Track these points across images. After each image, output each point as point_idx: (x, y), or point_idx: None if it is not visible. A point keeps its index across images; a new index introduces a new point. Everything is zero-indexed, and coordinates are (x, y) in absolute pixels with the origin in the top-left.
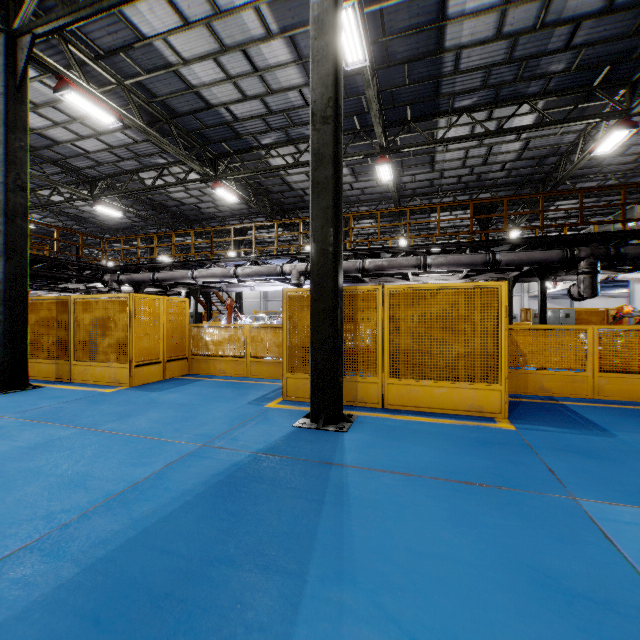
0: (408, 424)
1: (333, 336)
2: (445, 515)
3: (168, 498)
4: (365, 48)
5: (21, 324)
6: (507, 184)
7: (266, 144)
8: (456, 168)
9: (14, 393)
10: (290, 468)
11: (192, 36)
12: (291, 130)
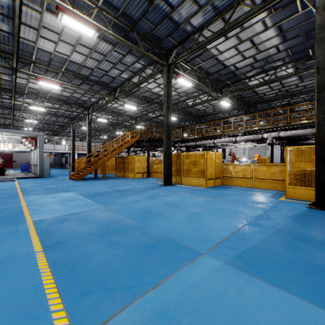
0: None
1: None
2: None
3: (280, 220)
4: None
5: (170, 163)
6: None
7: (249, 76)
8: None
9: (170, 186)
10: (324, 220)
11: (227, 42)
12: (265, 66)
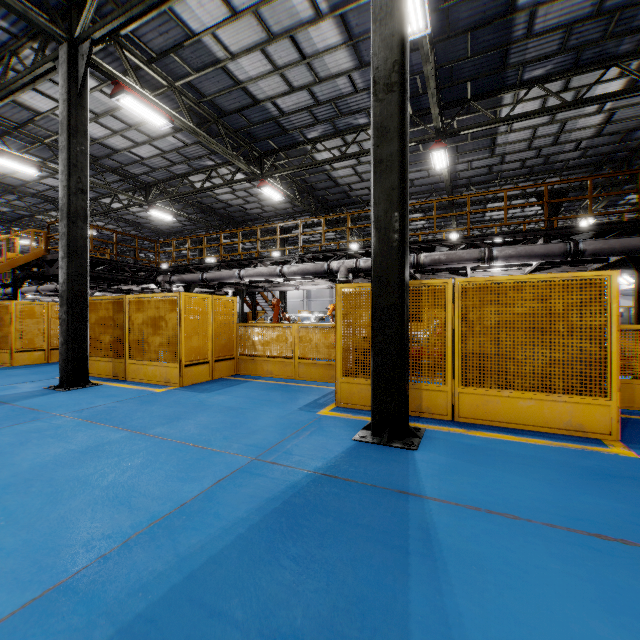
0: (490, 443)
1: (399, 337)
2: (587, 590)
3: (218, 528)
4: (427, 13)
5: (81, 323)
6: (580, 166)
7: (312, 138)
8: (520, 151)
9: (74, 390)
10: (357, 496)
11: (240, 27)
12: (338, 121)
